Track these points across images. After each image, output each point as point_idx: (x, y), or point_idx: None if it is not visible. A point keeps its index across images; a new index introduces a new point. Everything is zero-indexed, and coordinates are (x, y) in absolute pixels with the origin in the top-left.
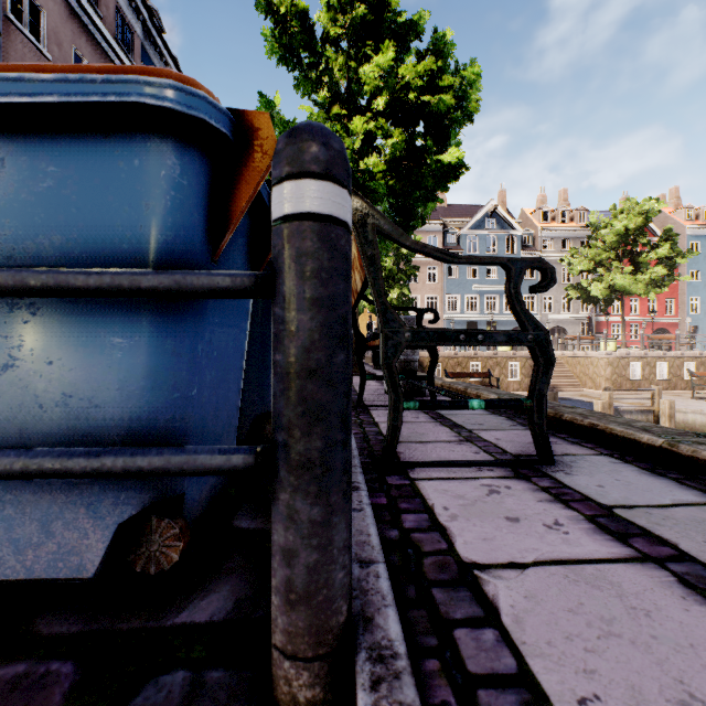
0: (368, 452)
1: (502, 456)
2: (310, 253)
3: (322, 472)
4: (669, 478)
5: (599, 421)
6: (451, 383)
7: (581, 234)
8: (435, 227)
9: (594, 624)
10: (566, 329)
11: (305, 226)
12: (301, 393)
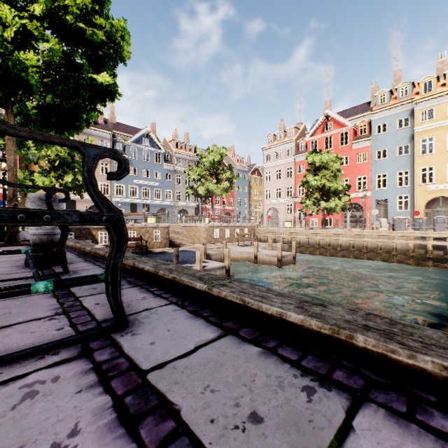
0: None
1: (86, 326)
2: None
3: None
4: (203, 317)
5: (178, 275)
6: (97, 249)
7: (195, 159)
8: (107, 135)
9: None
10: (188, 211)
11: None
12: None
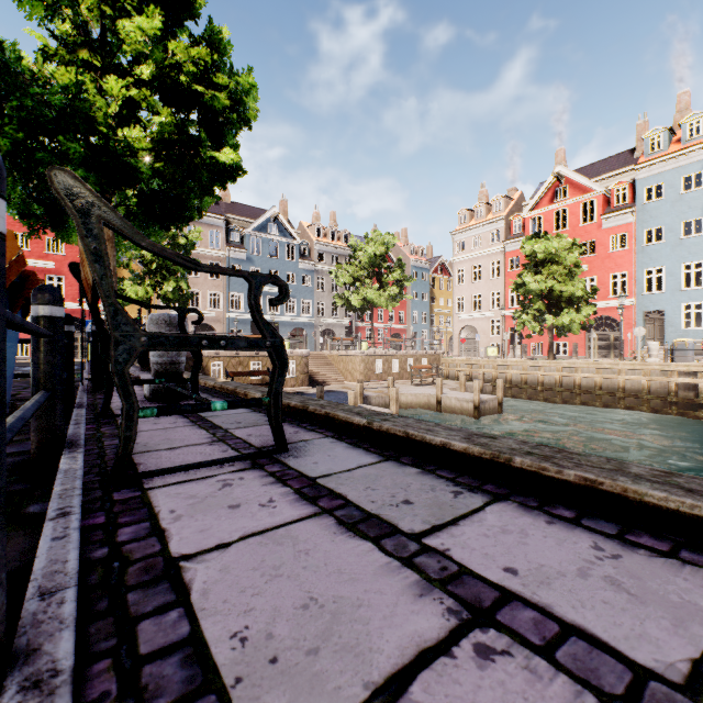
0: (100, 469)
1: (248, 450)
2: None
3: None
4: (363, 448)
5: (332, 410)
6: (223, 383)
7: (346, 252)
8: (218, 222)
9: (267, 573)
10: (335, 331)
11: None
12: None
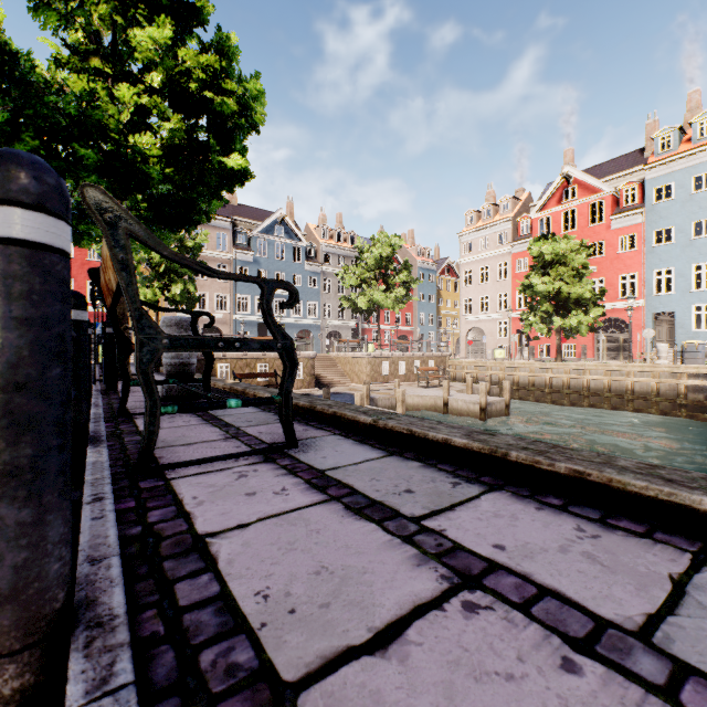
0: (124, 462)
1: (260, 446)
2: (18, 276)
3: (34, 477)
4: (368, 444)
5: (339, 410)
6: (233, 384)
7: (352, 254)
8: (225, 224)
9: (283, 547)
10: (341, 333)
11: (11, 250)
12: (7, 406)
